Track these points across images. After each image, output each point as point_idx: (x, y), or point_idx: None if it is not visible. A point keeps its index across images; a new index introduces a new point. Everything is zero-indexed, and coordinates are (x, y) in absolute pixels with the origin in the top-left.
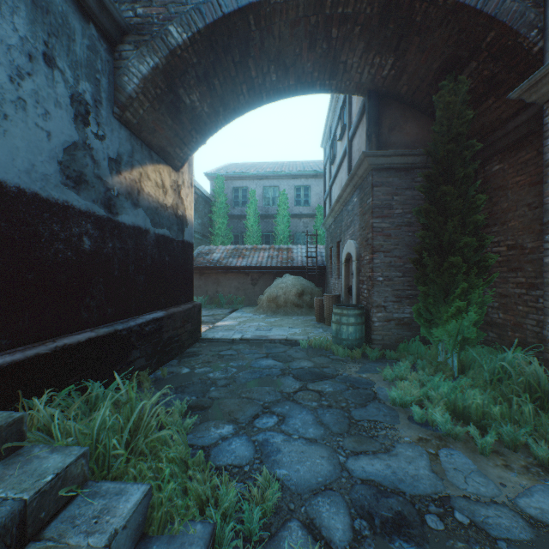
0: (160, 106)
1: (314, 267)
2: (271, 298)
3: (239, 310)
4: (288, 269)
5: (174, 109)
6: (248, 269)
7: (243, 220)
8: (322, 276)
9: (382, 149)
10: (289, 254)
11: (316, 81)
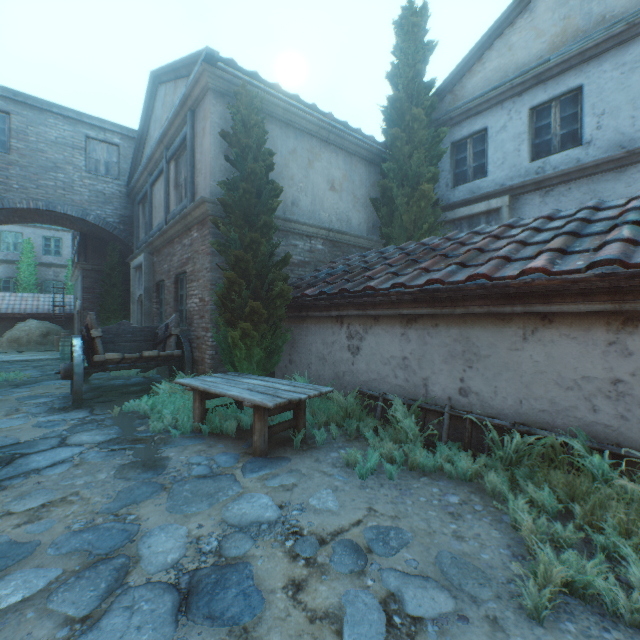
0: None
1: (62, 314)
2: (14, 340)
3: None
4: (34, 316)
5: None
6: None
7: None
8: (71, 322)
9: (89, 260)
10: (36, 302)
11: (48, 222)
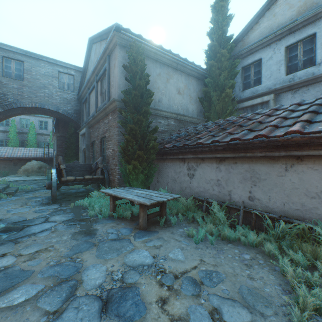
0: None
1: (47, 158)
2: (26, 170)
3: (8, 176)
4: (35, 159)
5: None
6: (12, 158)
7: (6, 133)
8: (52, 161)
9: (60, 131)
10: (35, 152)
11: (41, 113)
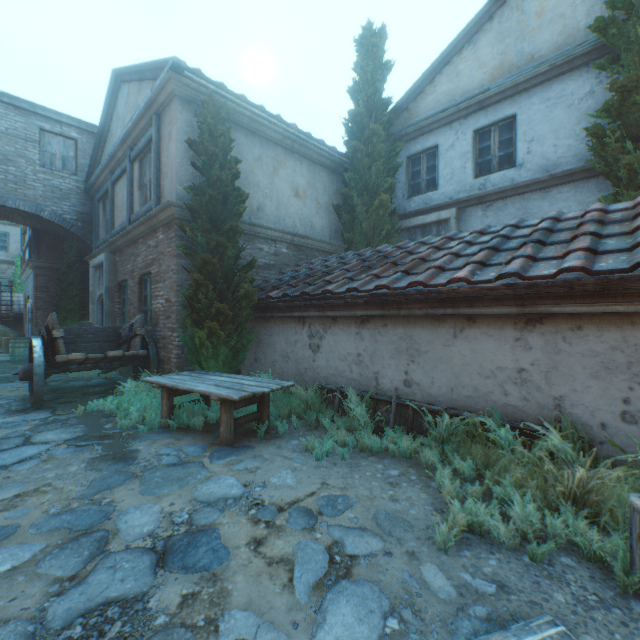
0: None
1: (10, 314)
2: None
3: None
4: None
5: None
6: None
7: None
8: (20, 322)
9: (43, 258)
10: None
11: None
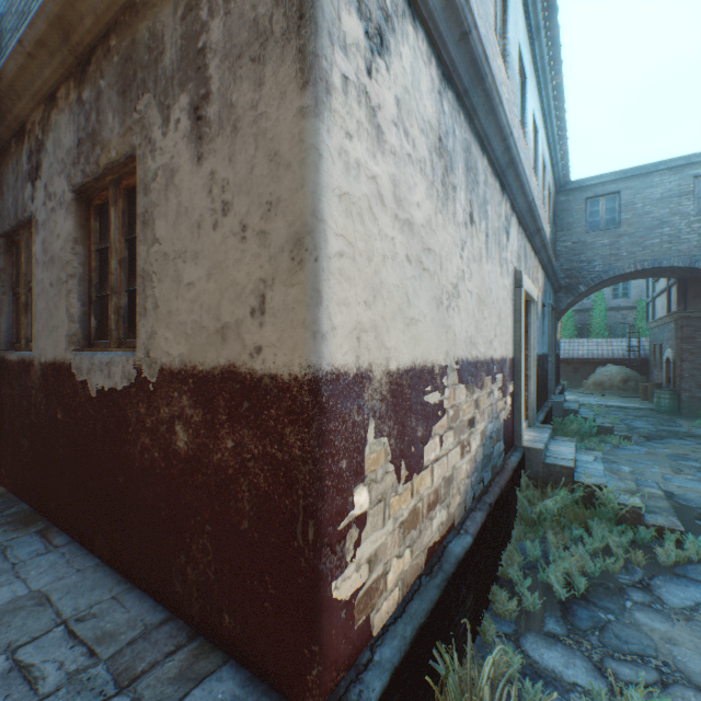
0: (567, 307)
1: (635, 359)
2: (597, 384)
3: (567, 391)
4: (608, 361)
5: (570, 305)
6: (569, 360)
7: None
8: (644, 367)
9: (687, 307)
10: (608, 347)
11: (643, 277)
